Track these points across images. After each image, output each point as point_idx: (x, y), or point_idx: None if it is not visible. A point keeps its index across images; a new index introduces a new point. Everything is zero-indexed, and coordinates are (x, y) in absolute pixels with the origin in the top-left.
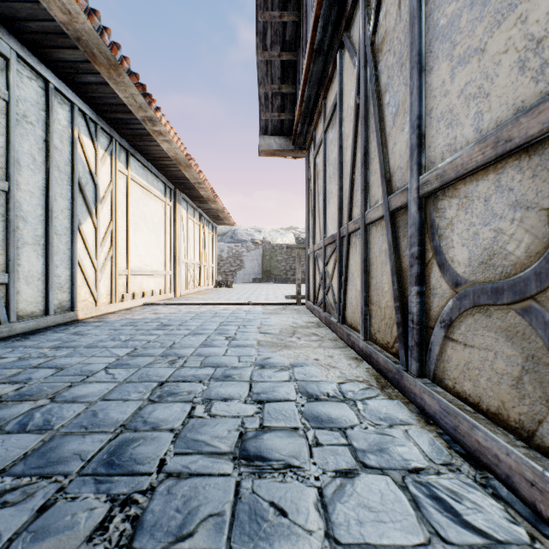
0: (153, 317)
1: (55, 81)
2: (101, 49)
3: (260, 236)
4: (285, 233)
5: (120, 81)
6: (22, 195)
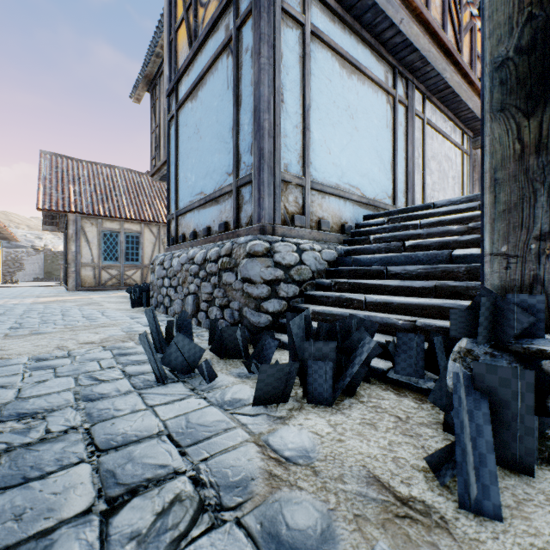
0: None
1: None
2: None
3: (41, 243)
4: None
5: None
6: None
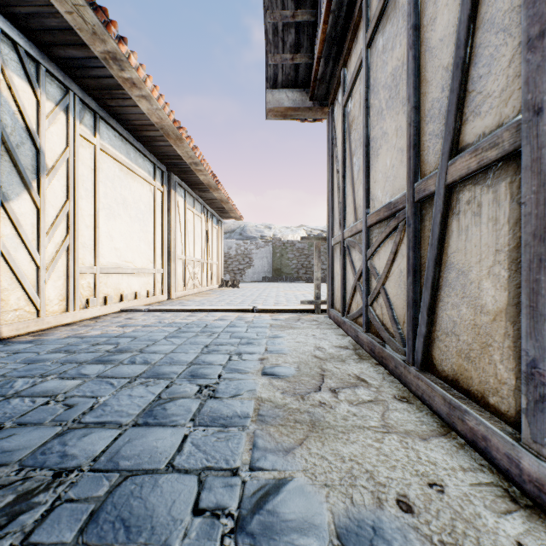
0: (114, 334)
1: None
2: None
3: (270, 232)
4: (296, 230)
5: None
6: None
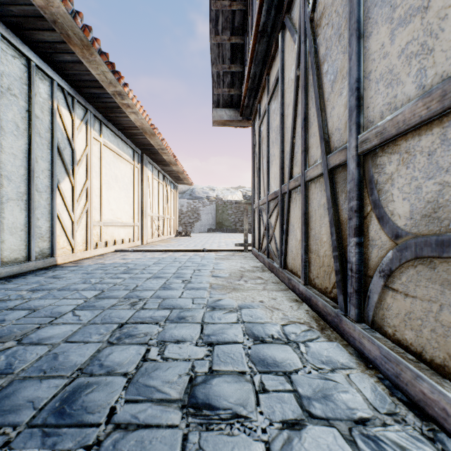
0: (121, 262)
1: (36, 60)
2: (75, 31)
3: (214, 194)
4: (234, 191)
5: (92, 60)
6: (7, 157)
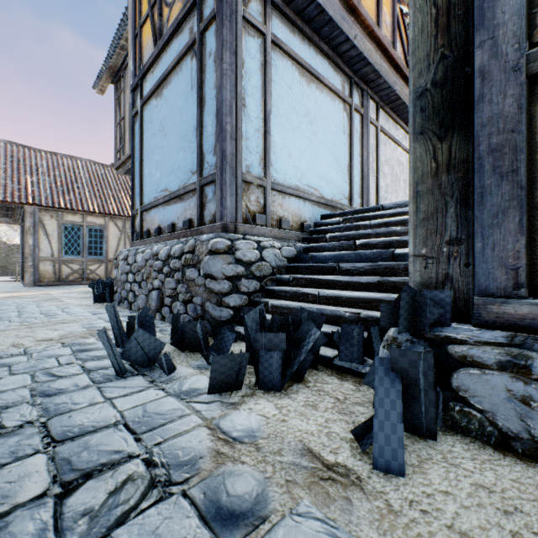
0: None
1: None
2: None
3: None
4: None
5: None
6: None
